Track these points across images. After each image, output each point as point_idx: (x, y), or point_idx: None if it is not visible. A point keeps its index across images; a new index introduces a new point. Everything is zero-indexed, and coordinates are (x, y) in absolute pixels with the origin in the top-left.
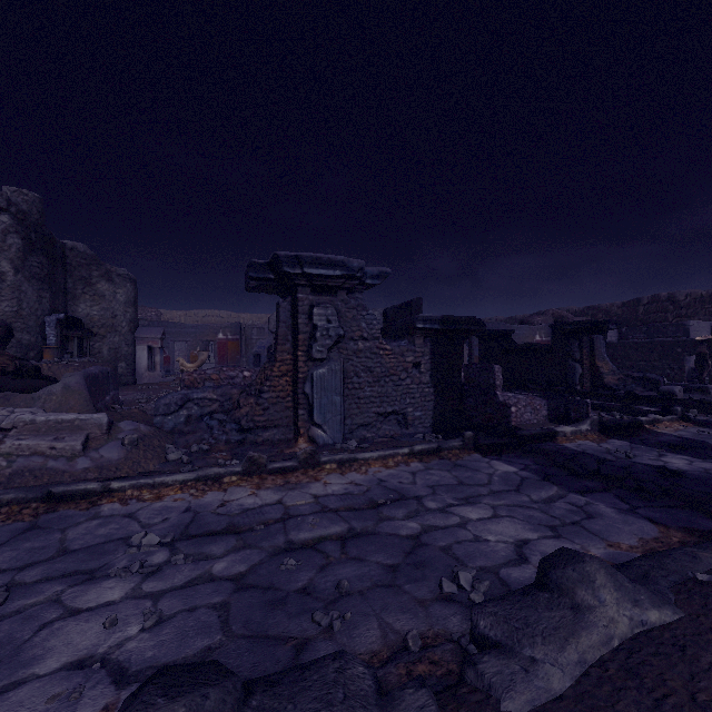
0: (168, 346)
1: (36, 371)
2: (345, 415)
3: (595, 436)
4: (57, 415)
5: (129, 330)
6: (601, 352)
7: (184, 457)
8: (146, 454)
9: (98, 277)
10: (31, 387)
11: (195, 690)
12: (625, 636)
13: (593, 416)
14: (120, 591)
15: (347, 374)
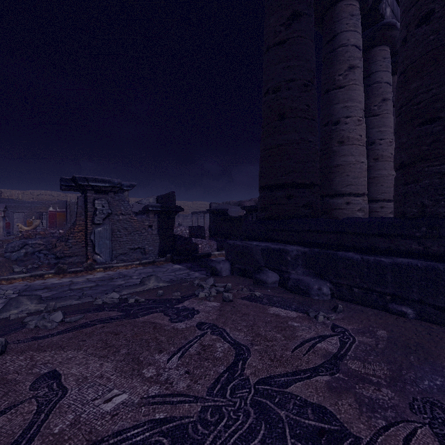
0: (8, 215)
1: None
2: (113, 249)
3: None
4: None
5: None
6: None
7: (23, 270)
8: (1, 269)
9: None
10: None
11: (29, 296)
12: (151, 288)
13: None
14: None
15: (114, 230)
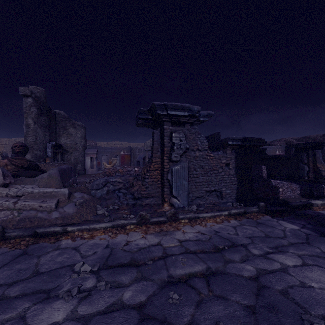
0: (99, 157)
1: (36, 167)
2: (189, 191)
3: None
4: (44, 189)
5: (82, 150)
6: (319, 159)
7: (105, 213)
8: (86, 210)
9: (69, 126)
10: (33, 175)
11: None
12: None
13: None
14: (63, 312)
15: (190, 169)
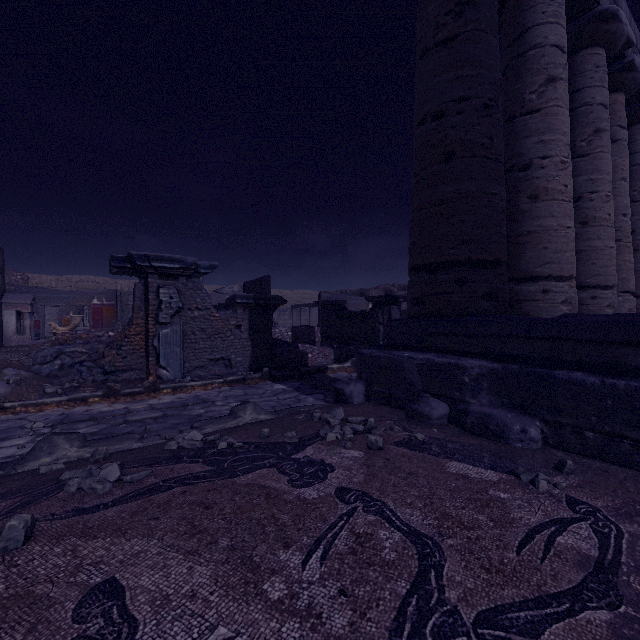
0: (38, 311)
1: None
2: (184, 360)
3: (352, 370)
4: None
5: None
6: (396, 317)
7: (59, 390)
8: (28, 390)
9: None
10: None
11: (67, 434)
12: (247, 422)
13: (353, 358)
14: (23, 441)
15: (186, 333)
